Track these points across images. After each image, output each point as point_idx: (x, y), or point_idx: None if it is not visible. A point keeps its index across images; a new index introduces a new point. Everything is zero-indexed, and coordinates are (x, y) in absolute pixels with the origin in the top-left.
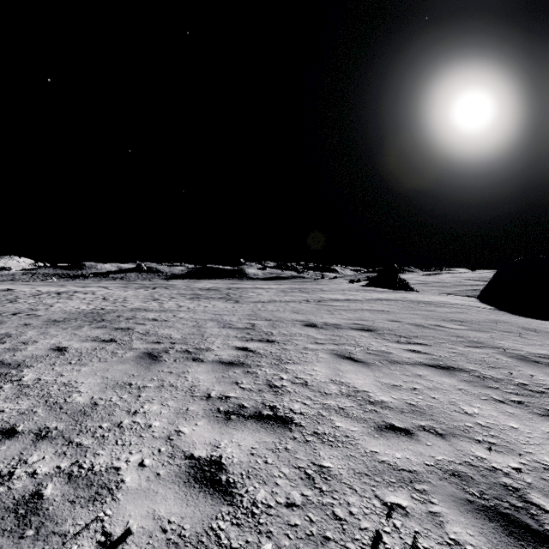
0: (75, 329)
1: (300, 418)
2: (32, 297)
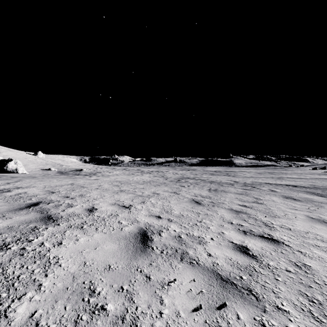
0: (190, 180)
1: (258, 190)
2: (152, 172)
